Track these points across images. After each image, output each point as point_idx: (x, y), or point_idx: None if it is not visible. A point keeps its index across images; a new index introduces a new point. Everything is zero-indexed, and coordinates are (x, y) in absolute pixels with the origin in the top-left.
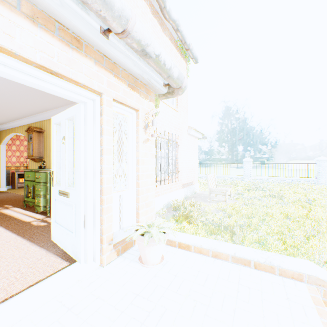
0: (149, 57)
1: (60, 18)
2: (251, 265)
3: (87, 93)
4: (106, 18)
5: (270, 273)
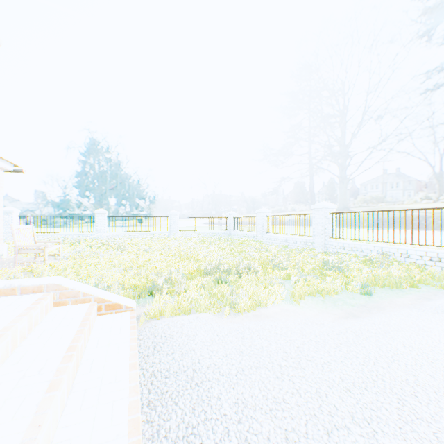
0: None
1: None
2: None
3: None
4: None
5: (12, 296)
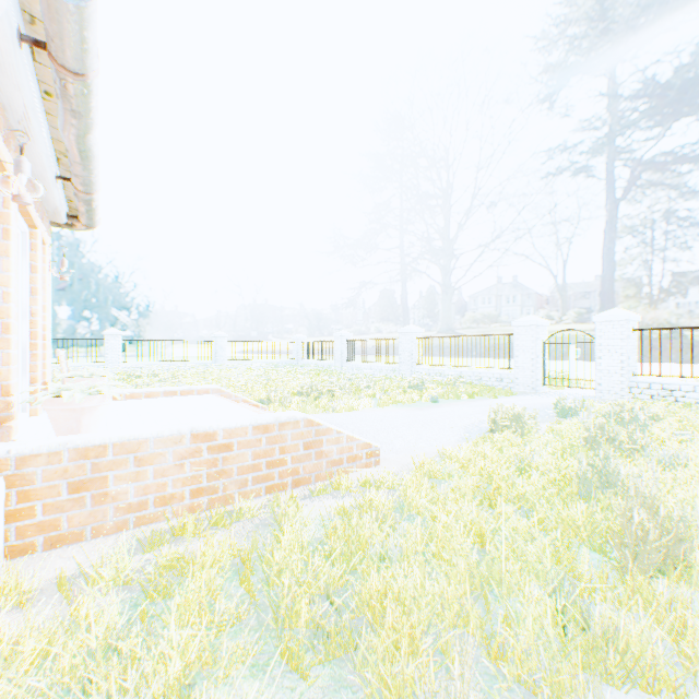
0: (91, 206)
1: (38, 167)
2: (179, 394)
3: (27, 227)
4: (87, 187)
5: (192, 395)
